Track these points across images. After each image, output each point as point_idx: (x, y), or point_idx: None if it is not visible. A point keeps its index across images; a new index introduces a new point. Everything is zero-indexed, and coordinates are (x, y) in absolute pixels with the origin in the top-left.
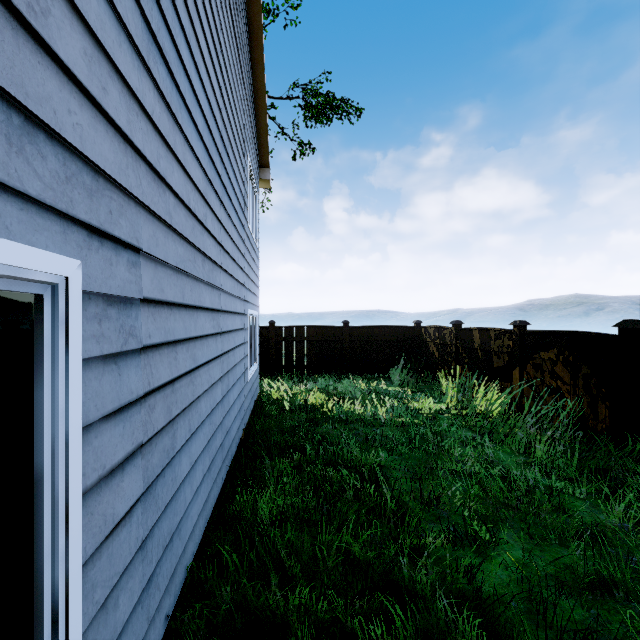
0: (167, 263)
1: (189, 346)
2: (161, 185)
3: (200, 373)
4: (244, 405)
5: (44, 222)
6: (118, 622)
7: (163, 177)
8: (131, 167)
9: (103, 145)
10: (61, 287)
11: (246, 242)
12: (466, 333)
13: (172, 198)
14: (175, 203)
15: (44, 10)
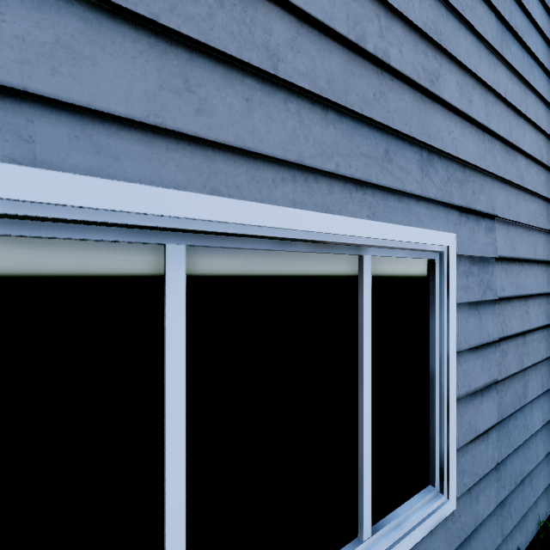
0: (518, 223)
1: (540, 301)
2: (512, 153)
3: None
4: None
5: (436, 213)
6: (478, 513)
7: (514, 145)
8: (487, 150)
9: (468, 144)
10: (444, 253)
11: None
12: None
13: (523, 160)
14: (526, 164)
15: (436, 77)
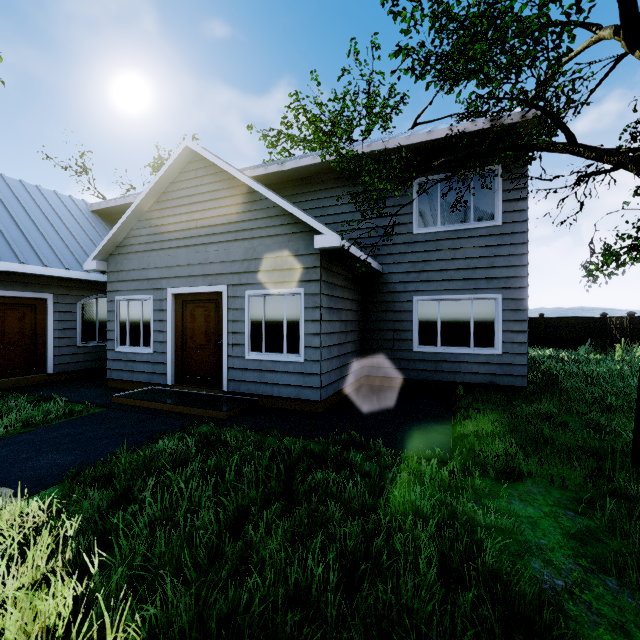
0: None
1: None
2: None
3: None
4: None
5: None
6: None
7: None
8: None
9: None
10: None
11: None
12: (636, 319)
13: None
14: None
15: None
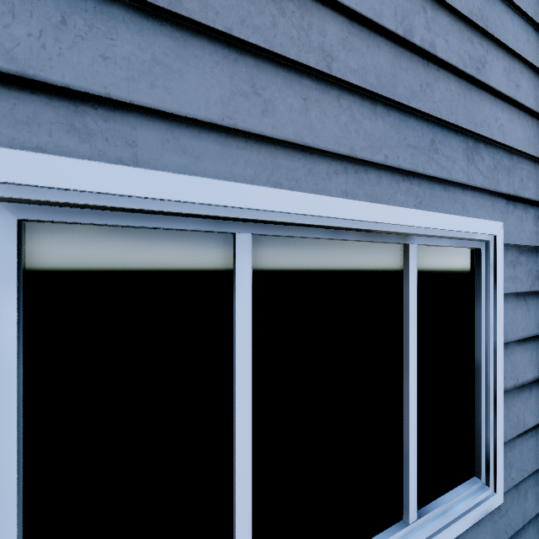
0: None
1: None
2: None
3: None
4: None
5: (482, 201)
6: (526, 510)
7: None
8: (536, 136)
9: (516, 130)
10: (491, 243)
11: None
12: None
13: None
14: None
15: (483, 64)
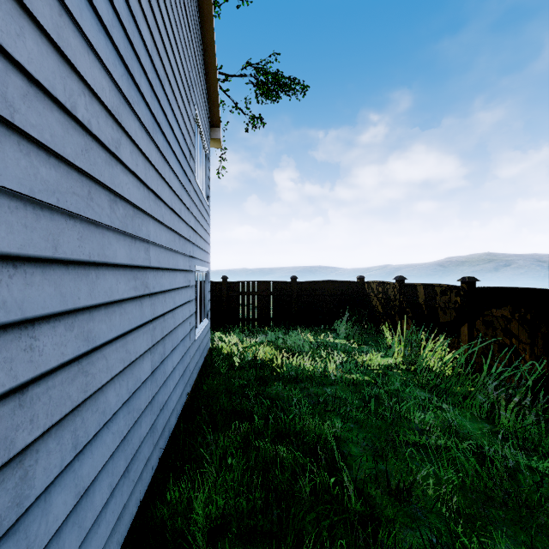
0: (0, 186)
1: (75, 321)
2: None
3: (105, 353)
4: (190, 366)
5: None
6: None
7: None
8: None
9: None
10: None
11: (192, 195)
12: (410, 288)
13: (19, 80)
14: (30, 92)
15: None
